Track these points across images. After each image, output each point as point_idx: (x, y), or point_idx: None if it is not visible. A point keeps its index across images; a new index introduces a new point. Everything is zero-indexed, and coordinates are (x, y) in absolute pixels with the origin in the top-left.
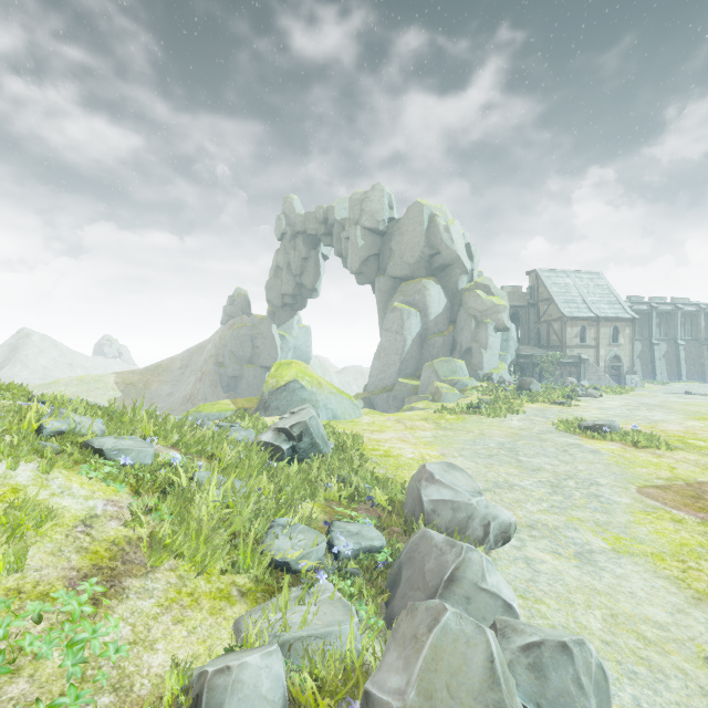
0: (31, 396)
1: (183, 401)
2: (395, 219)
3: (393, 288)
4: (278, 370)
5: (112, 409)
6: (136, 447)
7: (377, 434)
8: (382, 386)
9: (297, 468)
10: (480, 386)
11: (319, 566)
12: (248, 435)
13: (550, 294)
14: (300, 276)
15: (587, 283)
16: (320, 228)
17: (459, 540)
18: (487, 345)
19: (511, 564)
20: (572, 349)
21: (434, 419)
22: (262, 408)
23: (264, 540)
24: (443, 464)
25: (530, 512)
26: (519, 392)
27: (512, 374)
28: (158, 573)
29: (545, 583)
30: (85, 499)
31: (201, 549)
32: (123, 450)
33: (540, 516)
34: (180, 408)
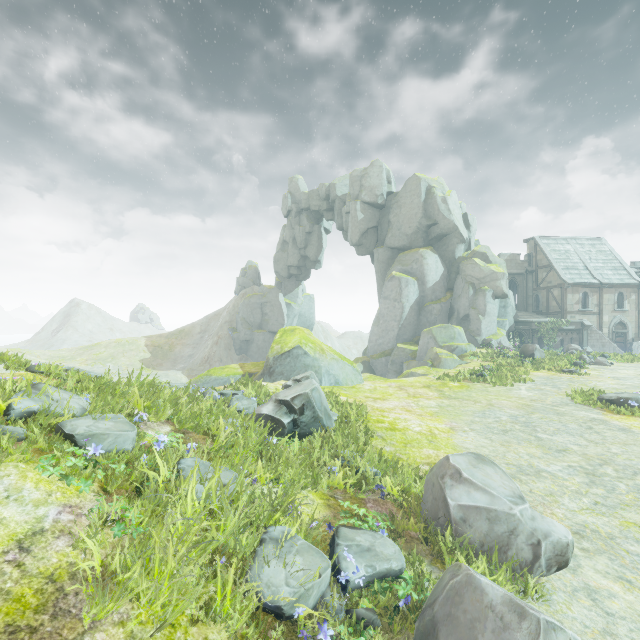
0: (29, 366)
1: (201, 361)
2: (393, 193)
3: (391, 258)
4: (282, 336)
5: (106, 381)
6: (114, 431)
7: (380, 402)
8: (380, 351)
9: (297, 447)
10: (480, 352)
11: (321, 605)
12: (250, 404)
13: (549, 261)
14: (304, 249)
15: (589, 249)
16: (322, 204)
17: (499, 561)
18: (485, 312)
19: (572, 600)
20: (573, 315)
21: (436, 387)
22: (267, 373)
23: (251, 566)
24: (469, 455)
25: (571, 511)
26: (522, 359)
27: (511, 340)
28: (100, 632)
29: (629, 638)
30: (35, 505)
31: (161, 595)
32: (97, 435)
33: (585, 517)
34: (199, 368)
